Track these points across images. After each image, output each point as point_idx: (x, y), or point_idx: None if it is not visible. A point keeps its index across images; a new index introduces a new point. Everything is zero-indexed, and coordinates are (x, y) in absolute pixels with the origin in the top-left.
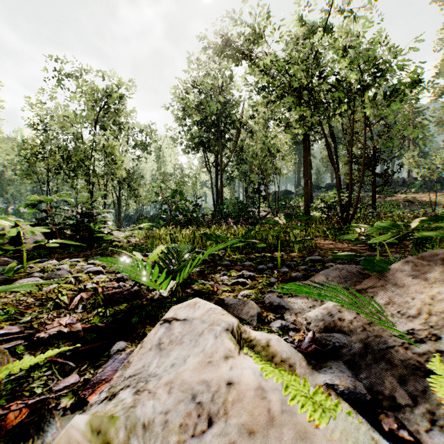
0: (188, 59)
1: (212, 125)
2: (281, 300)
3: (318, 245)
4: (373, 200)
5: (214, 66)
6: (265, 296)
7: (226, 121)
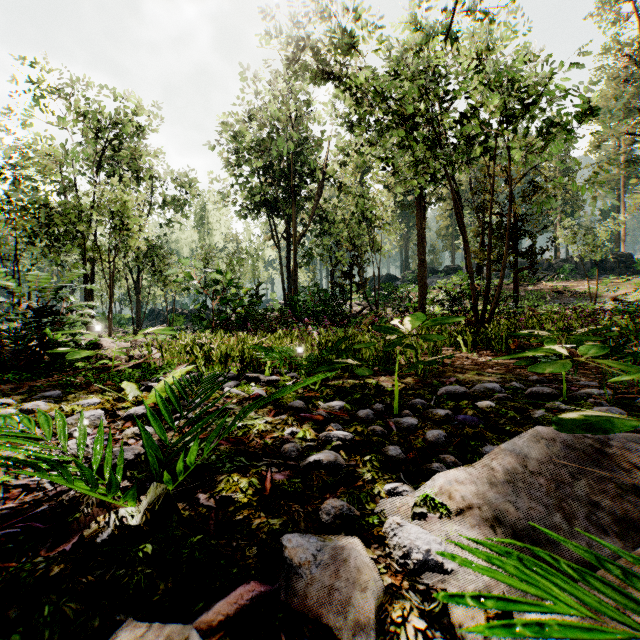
0: (244, 73)
1: (282, 176)
2: (430, 542)
3: (450, 362)
4: (515, 290)
5: (283, 86)
6: (383, 511)
7: (302, 170)
